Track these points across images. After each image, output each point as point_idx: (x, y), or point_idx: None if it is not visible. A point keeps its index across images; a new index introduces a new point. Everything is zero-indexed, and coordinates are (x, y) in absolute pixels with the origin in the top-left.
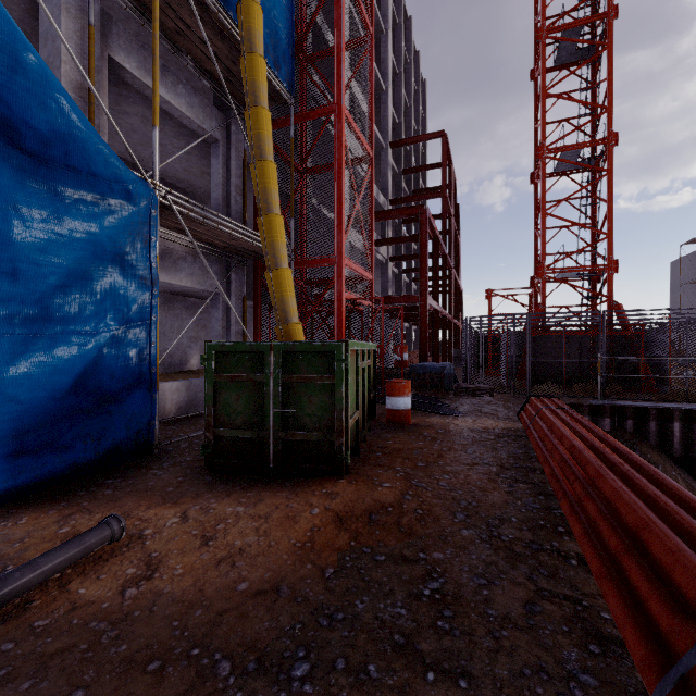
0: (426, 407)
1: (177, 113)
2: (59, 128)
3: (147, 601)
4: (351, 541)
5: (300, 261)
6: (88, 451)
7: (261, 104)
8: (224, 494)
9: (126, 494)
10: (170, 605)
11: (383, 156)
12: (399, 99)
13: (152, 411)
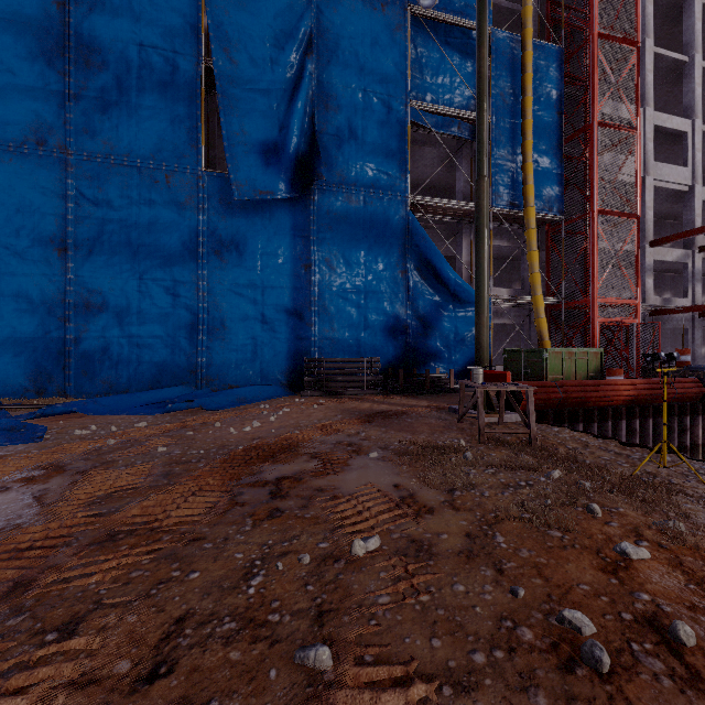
0: None
1: (503, 246)
2: (467, 297)
3: None
4: None
5: (570, 302)
6: None
7: (532, 249)
8: None
9: None
10: None
11: None
12: None
13: None
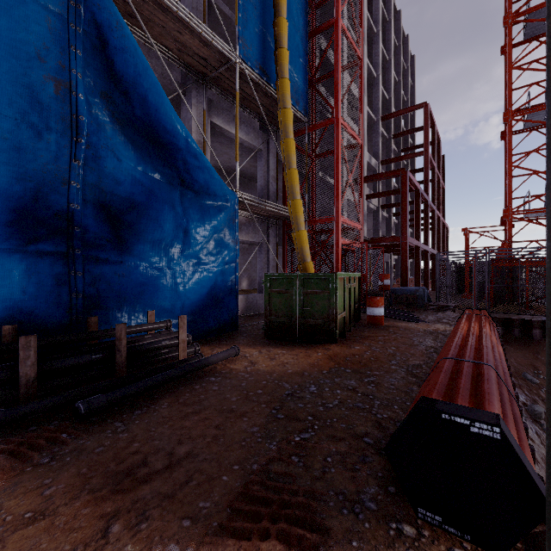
0: (398, 316)
1: (241, 140)
2: (205, 179)
3: (255, 371)
4: (336, 365)
5: (311, 220)
6: (213, 324)
7: (289, 137)
8: (275, 347)
9: (232, 343)
10: (264, 372)
11: (375, 128)
12: (389, 80)
13: (236, 308)
